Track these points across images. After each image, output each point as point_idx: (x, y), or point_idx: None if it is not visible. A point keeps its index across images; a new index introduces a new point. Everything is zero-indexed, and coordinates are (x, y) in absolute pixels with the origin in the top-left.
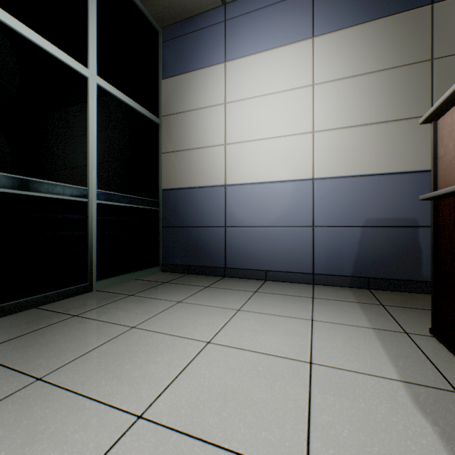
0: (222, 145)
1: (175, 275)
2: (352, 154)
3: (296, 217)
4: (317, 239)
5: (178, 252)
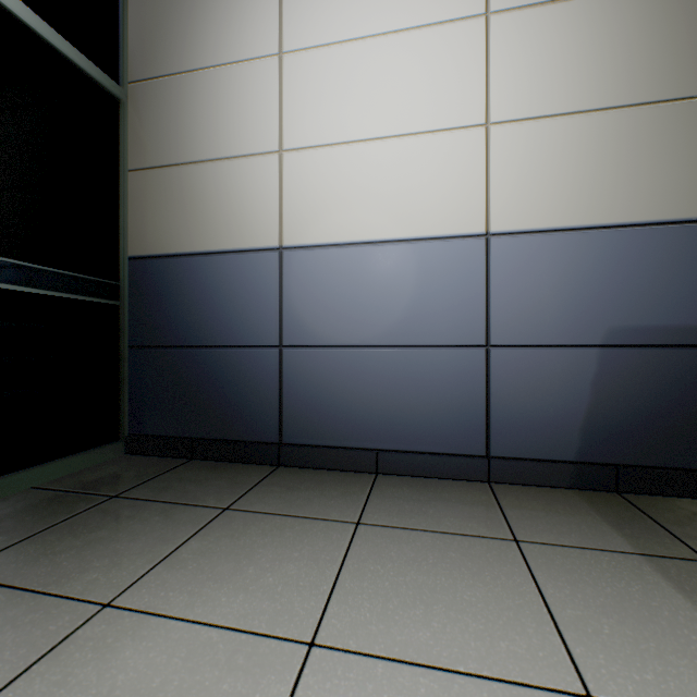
0: (274, 153)
1: (155, 465)
2: (577, 177)
3: (448, 323)
4: (497, 376)
5: (167, 408)
